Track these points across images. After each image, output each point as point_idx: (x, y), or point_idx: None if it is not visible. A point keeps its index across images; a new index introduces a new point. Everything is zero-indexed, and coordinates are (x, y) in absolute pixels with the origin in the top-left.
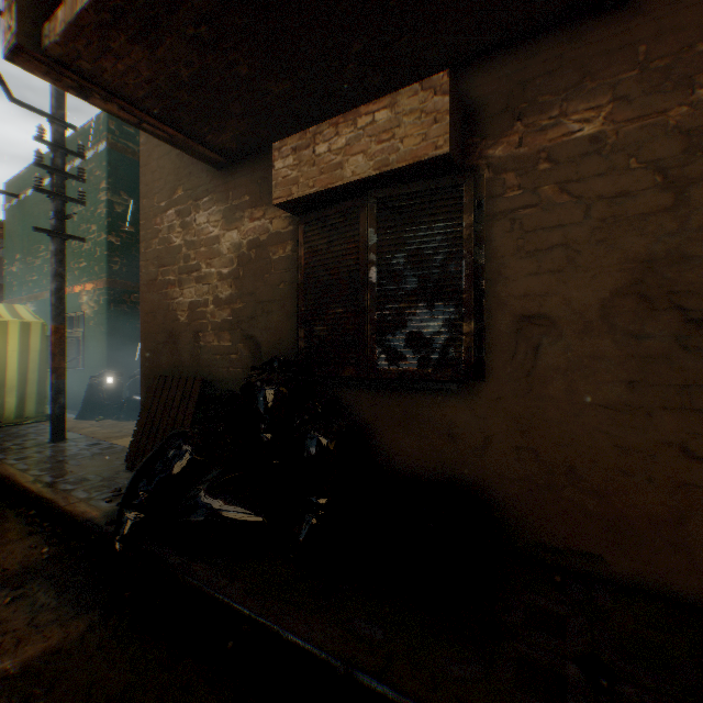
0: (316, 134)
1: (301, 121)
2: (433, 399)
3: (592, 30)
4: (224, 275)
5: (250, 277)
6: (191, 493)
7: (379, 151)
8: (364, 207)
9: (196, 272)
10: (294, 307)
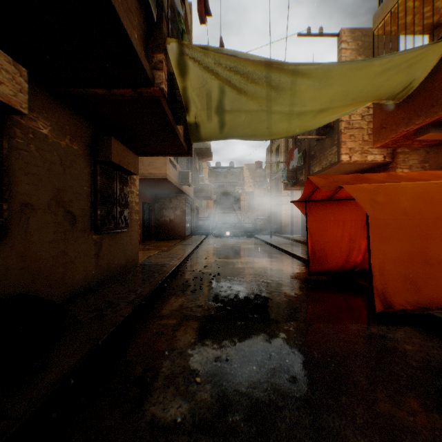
0: None
1: None
2: None
3: (47, 92)
4: None
5: None
6: None
7: None
8: None
9: None
10: None
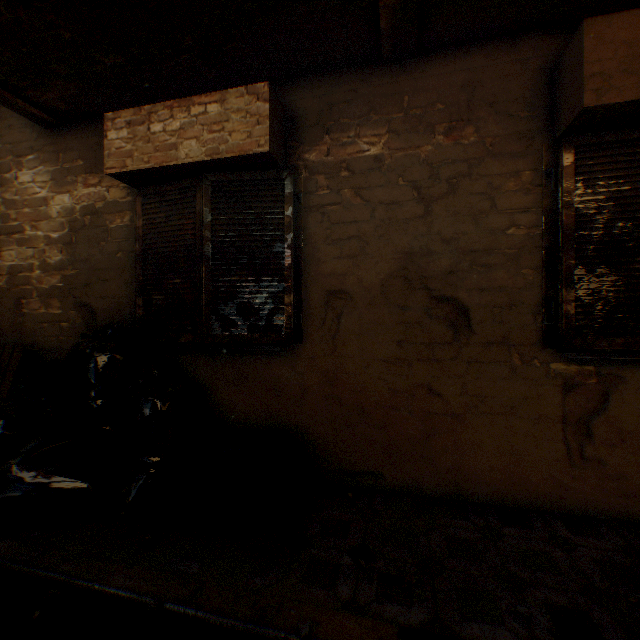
0: (152, 113)
1: (139, 96)
2: (262, 360)
3: (376, 76)
4: (55, 239)
5: (86, 243)
6: (1, 470)
7: (211, 139)
8: (200, 187)
9: (19, 234)
10: (134, 275)
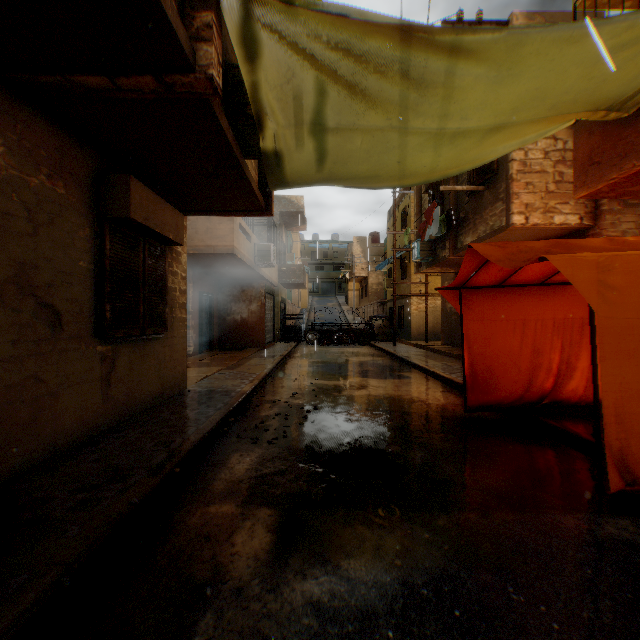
0: None
1: None
2: None
3: None
4: None
5: None
6: None
7: None
8: None
9: None
10: None
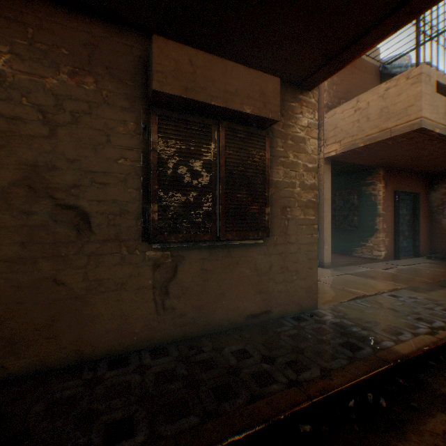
0: None
1: None
2: None
3: None
4: None
5: None
6: None
7: None
8: None
9: None
10: None
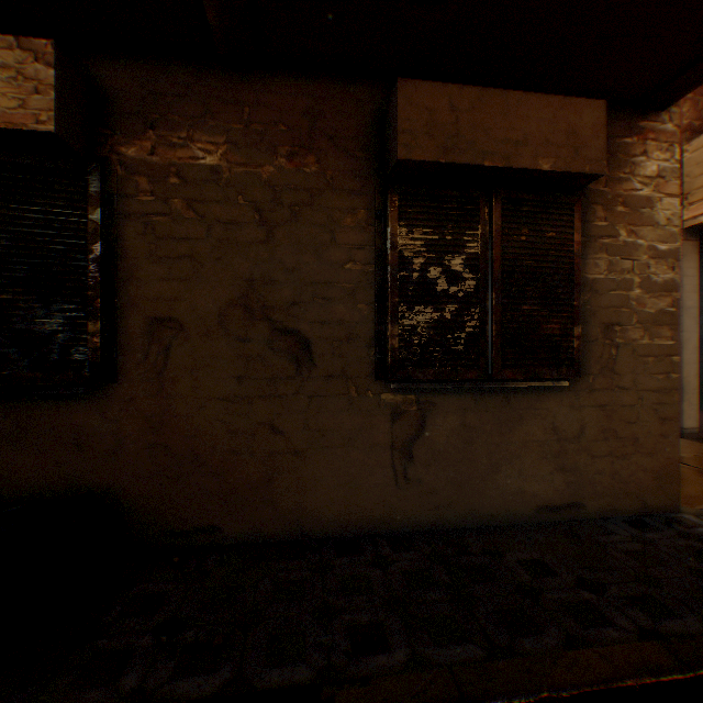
0: None
1: None
2: (58, 406)
3: (213, 75)
4: None
5: None
6: None
7: None
8: None
9: None
10: None
